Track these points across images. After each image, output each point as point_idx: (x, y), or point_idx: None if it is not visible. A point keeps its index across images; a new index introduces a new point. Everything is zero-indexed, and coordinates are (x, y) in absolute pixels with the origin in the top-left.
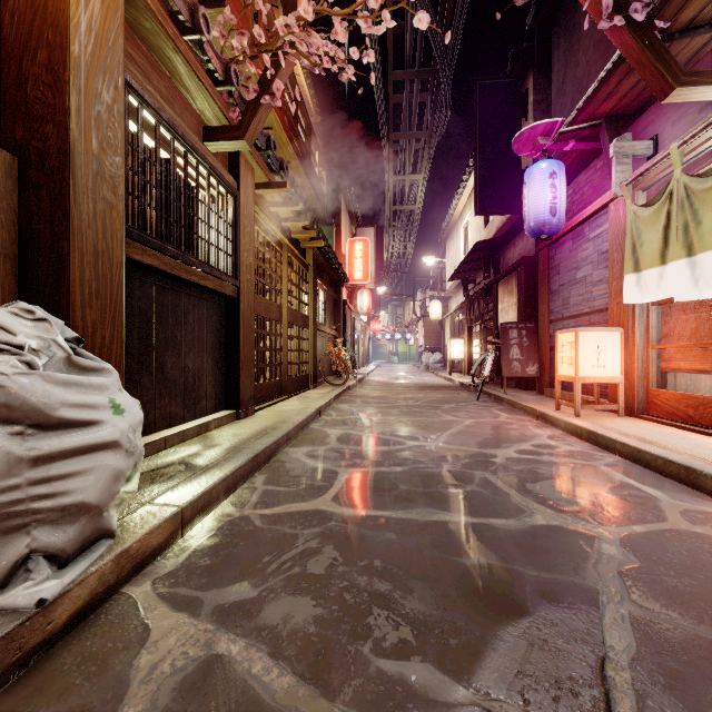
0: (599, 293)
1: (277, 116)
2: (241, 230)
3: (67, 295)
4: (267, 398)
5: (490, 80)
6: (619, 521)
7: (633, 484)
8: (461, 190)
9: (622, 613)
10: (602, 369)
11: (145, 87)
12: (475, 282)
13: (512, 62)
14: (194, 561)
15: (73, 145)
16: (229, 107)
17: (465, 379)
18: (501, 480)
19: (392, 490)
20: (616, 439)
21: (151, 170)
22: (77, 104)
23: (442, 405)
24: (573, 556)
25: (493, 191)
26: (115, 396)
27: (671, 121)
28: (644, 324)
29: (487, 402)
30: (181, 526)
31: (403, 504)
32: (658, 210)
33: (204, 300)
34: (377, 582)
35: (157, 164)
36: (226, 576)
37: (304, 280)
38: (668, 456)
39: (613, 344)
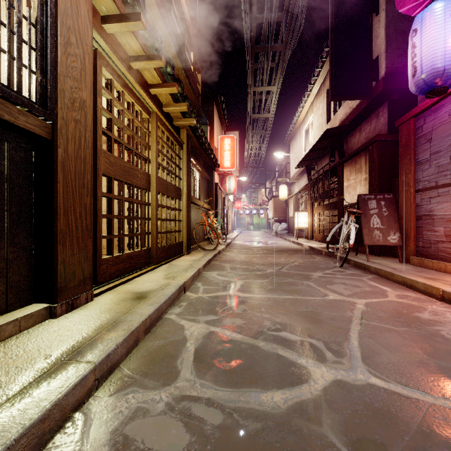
0: None
1: None
2: (60, 44)
3: None
4: (127, 271)
5: None
6: None
7: None
8: (305, 99)
9: None
10: None
11: None
12: (317, 168)
13: None
14: None
15: None
16: None
17: (313, 244)
18: None
19: None
20: None
21: None
22: None
23: (309, 273)
24: None
25: (347, 79)
26: None
27: None
28: None
29: (350, 268)
30: None
31: None
32: None
33: None
34: None
35: None
36: None
37: (177, 155)
38: None
39: None
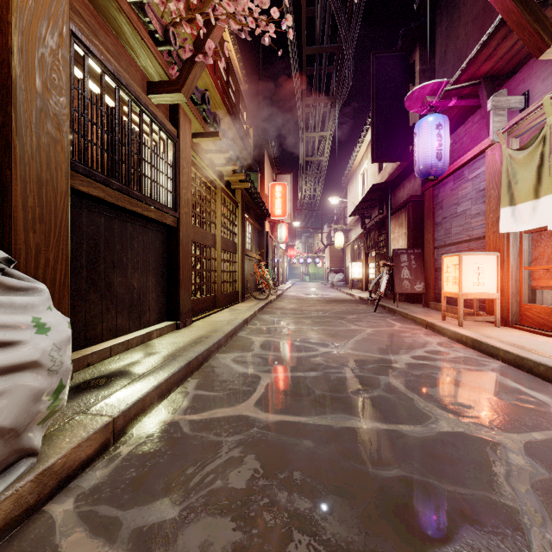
0: (477, 223)
1: (212, 79)
2: (180, 171)
3: (9, 219)
4: (203, 311)
5: (384, 54)
6: (518, 427)
7: (521, 389)
8: (359, 145)
9: (549, 539)
10: (482, 287)
11: (91, 39)
12: (371, 217)
13: (402, 39)
14: (120, 473)
15: (16, 81)
16: (169, 66)
17: (363, 295)
18: (403, 384)
19: (308, 394)
20: (499, 347)
21: (97, 113)
22: (19, 43)
23: (346, 316)
24: (484, 468)
25: (387, 143)
26: (41, 315)
27: (541, 79)
28: (517, 249)
29: (383, 313)
30: (113, 435)
31: (318, 409)
32: (531, 153)
33: (147, 229)
34: (297, 499)
35: (102, 108)
36: (149, 491)
37: (234, 215)
38: (550, 364)
39: (491, 266)
